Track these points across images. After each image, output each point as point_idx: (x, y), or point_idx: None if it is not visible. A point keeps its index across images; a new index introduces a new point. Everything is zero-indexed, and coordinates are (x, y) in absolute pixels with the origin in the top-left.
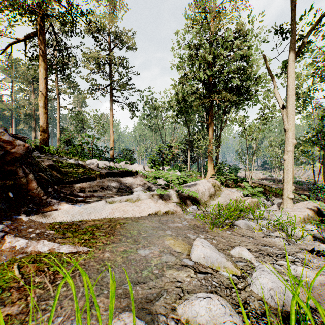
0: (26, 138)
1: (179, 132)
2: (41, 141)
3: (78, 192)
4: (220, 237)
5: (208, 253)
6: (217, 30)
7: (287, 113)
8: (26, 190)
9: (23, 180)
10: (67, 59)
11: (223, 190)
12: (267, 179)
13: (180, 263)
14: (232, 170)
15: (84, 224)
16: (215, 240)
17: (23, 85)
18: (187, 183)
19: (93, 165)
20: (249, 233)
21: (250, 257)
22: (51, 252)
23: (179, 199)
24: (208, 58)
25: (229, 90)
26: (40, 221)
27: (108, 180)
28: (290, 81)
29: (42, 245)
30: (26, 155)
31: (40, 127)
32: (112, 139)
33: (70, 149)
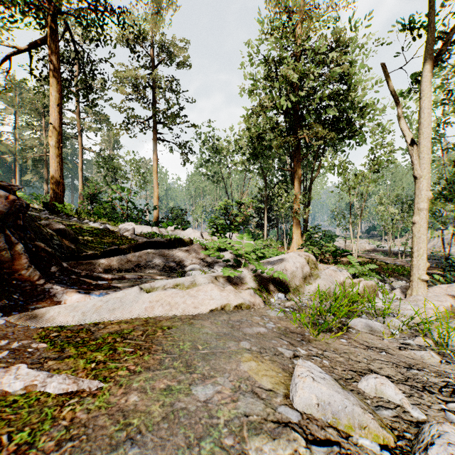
0: (16, 188)
1: (251, 184)
2: (53, 197)
3: (101, 271)
4: (332, 352)
5: (326, 394)
6: (307, 37)
7: (418, 152)
8: (9, 270)
9: (5, 254)
10: (91, 78)
11: (320, 268)
12: (376, 251)
13: (273, 417)
14: (326, 239)
15: (101, 330)
16: (326, 359)
17: (31, 117)
18: (265, 257)
19: (127, 231)
20: (376, 342)
21: (400, 398)
22: (28, 393)
23: (257, 284)
24: (295, 77)
25: (324, 124)
26: (26, 325)
27: (148, 253)
28: (423, 104)
29: (13, 377)
30: (15, 213)
31: (52, 176)
32: (157, 194)
33: (96, 208)
